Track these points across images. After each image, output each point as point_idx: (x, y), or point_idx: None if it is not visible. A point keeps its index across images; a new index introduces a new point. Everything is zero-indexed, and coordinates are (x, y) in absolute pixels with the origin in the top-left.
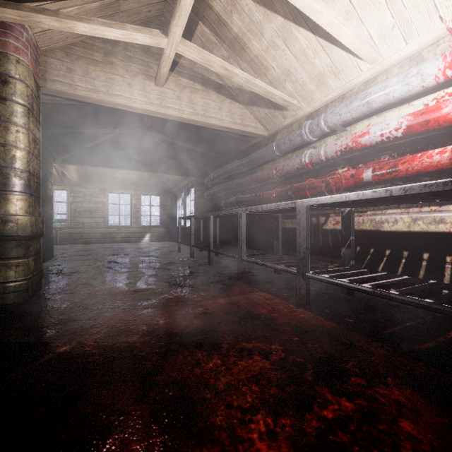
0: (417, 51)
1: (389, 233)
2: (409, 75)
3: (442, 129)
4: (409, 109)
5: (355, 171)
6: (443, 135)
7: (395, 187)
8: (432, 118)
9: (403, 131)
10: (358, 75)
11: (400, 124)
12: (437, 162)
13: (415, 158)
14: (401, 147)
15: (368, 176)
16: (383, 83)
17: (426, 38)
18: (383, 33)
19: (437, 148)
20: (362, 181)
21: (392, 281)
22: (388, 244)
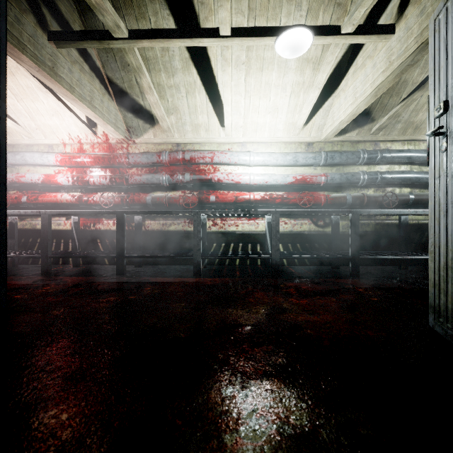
0: (51, 144)
1: (40, 230)
2: (43, 156)
3: (57, 185)
4: (48, 170)
5: (18, 196)
6: (61, 187)
7: (22, 211)
8: (52, 180)
9: (41, 181)
10: (22, 139)
11: (40, 178)
12: (53, 200)
13: (46, 196)
14: (45, 187)
15: (25, 200)
16: (32, 154)
17: (54, 141)
18: (32, 129)
19: (59, 192)
20: (22, 202)
21: (30, 252)
22: (39, 236)
